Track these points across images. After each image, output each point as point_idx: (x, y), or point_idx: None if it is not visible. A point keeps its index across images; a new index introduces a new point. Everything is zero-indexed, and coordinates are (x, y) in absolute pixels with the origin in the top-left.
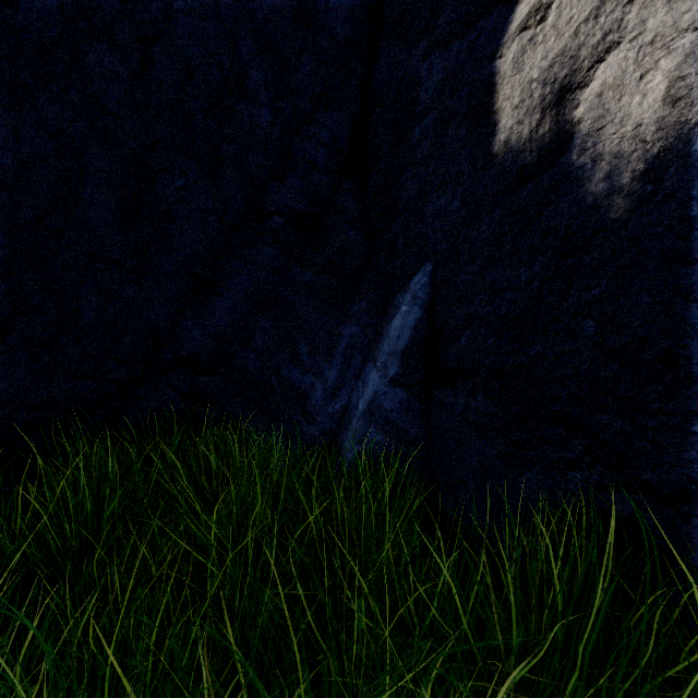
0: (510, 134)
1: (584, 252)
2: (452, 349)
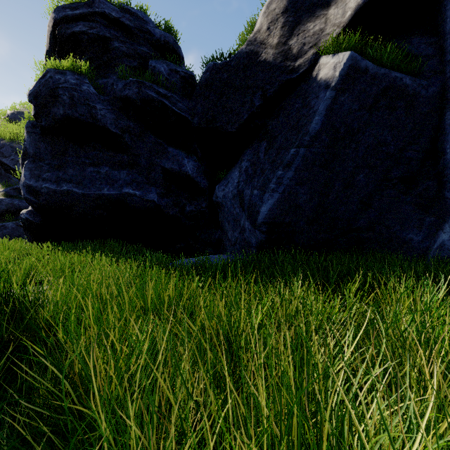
0: None
1: None
2: None
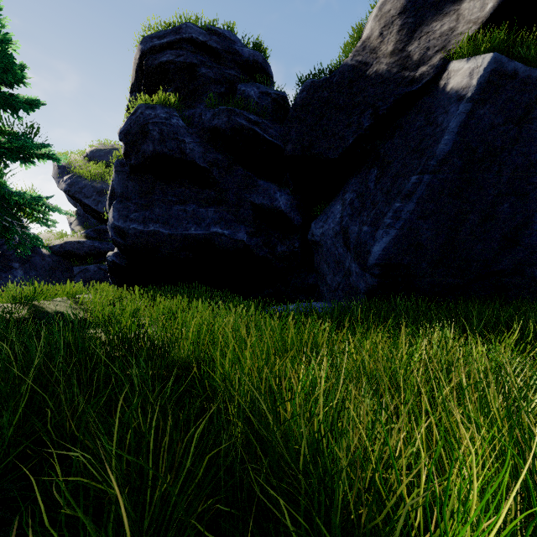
0: None
1: None
2: None
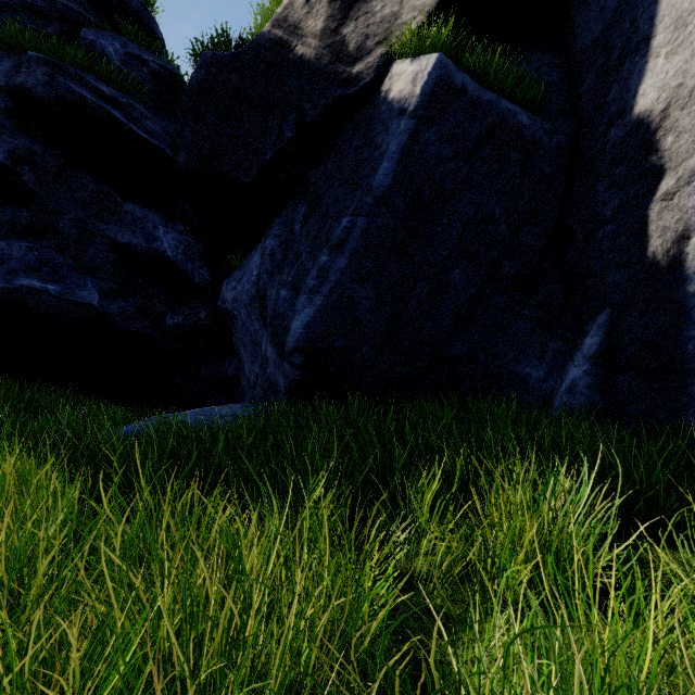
0: (655, 250)
1: (688, 314)
2: (622, 356)
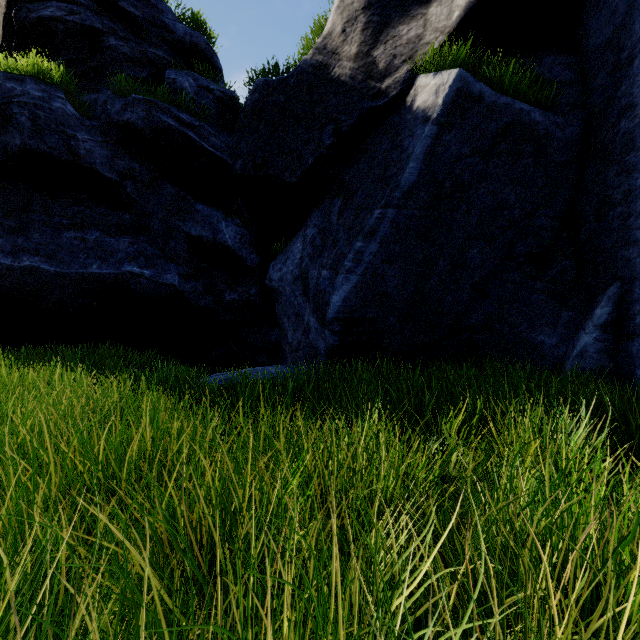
0: None
1: None
2: (630, 324)
